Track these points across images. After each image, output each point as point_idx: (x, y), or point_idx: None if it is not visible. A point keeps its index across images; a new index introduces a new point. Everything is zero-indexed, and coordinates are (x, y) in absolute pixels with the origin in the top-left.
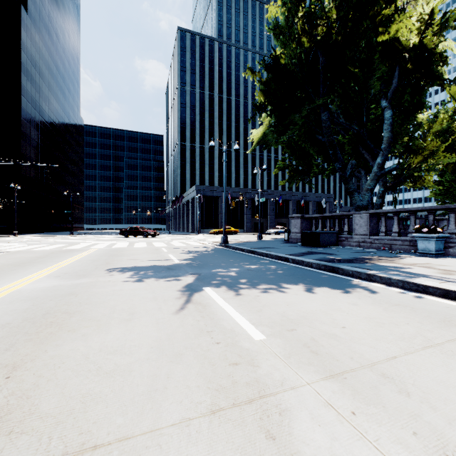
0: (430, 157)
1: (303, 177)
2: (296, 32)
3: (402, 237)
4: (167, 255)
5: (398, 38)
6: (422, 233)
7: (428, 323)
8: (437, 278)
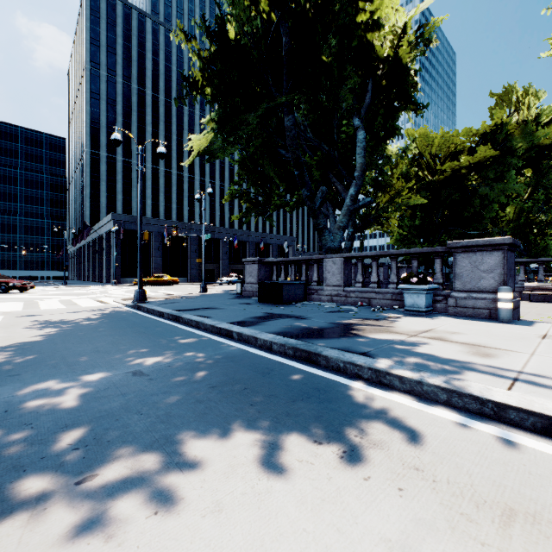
0: (397, 197)
1: (262, 211)
2: None
3: (382, 289)
4: None
5: (373, 41)
6: (410, 284)
7: None
8: (486, 370)
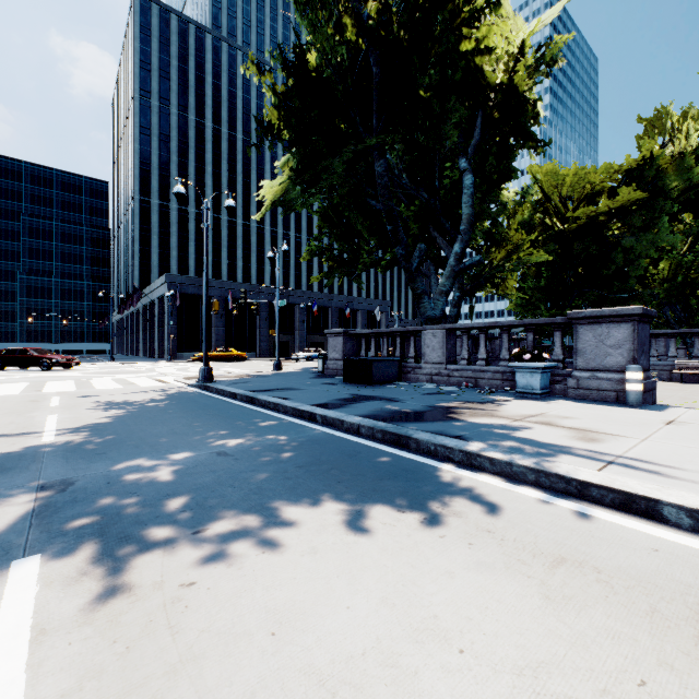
0: (515, 252)
1: (348, 271)
2: (334, 6)
3: (491, 367)
4: (42, 417)
5: (482, 66)
6: (522, 361)
7: (684, 659)
8: (584, 454)
